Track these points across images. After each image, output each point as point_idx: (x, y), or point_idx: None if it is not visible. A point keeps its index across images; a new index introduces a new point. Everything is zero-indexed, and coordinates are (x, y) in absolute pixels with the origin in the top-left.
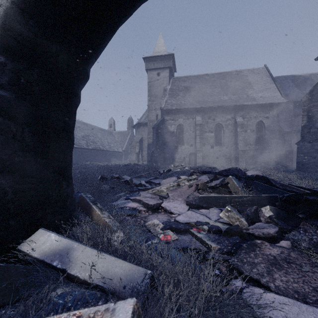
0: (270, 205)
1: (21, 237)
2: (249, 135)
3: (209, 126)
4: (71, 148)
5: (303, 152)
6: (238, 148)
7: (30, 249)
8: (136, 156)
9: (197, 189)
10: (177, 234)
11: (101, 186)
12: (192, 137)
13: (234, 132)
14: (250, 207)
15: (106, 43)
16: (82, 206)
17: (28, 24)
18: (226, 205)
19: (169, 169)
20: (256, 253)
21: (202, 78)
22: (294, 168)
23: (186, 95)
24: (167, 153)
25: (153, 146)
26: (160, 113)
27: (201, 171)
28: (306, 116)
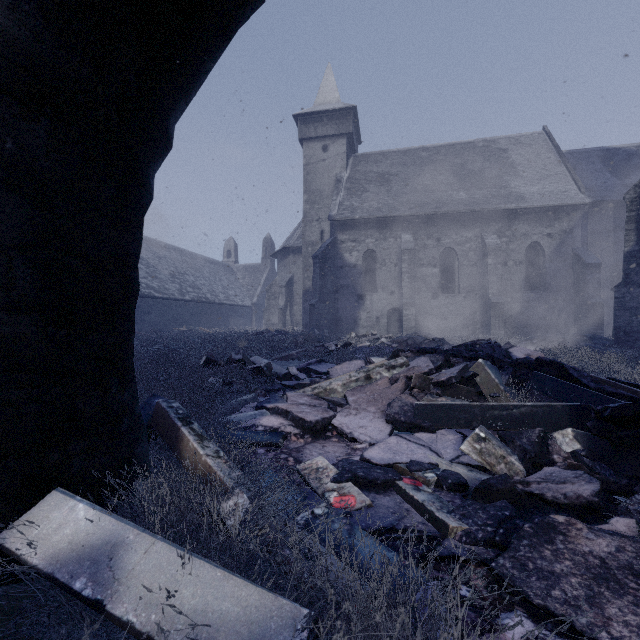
0: (573, 428)
1: (6, 513)
2: (511, 273)
3: (429, 253)
4: (131, 303)
5: (627, 308)
6: (489, 298)
7: (23, 544)
8: (280, 314)
9: (407, 386)
10: (367, 493)
11: (205, 380)
12: (393, 277)
13: (480, 267)
14: (528, 431)
15: (210, 67)
16: (160, 429)
17: (19, 10)
18: (474, 426)
19: (347, 343)
20: (556, 549)
21: (415, 156)
22: (609, 340)
23: (382, 191)
24: (342, 308)
25: (315, 295)
26: (328, 227)
27: (416, 348)
28: (635, 231)
